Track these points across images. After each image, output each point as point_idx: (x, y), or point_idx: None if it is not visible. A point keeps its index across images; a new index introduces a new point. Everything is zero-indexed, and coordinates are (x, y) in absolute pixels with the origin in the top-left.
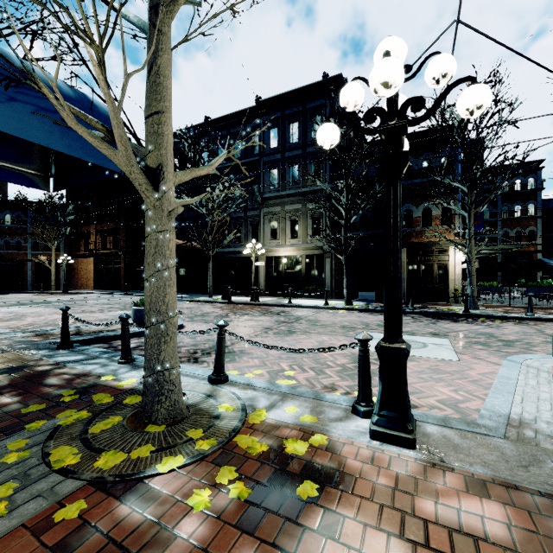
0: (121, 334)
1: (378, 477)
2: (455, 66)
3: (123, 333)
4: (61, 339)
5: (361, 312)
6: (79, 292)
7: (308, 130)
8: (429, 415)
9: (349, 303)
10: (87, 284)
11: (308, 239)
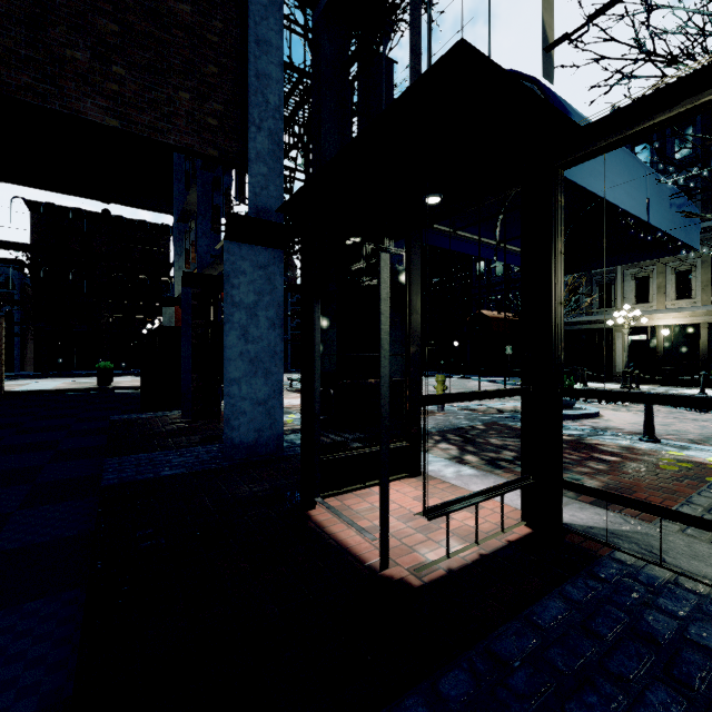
0: (645, 413)
1: None
2: None
3: (649, 412)
4: None
5: None
6: None
7: (711, 133)
8: None
9: None
10: None
11: None
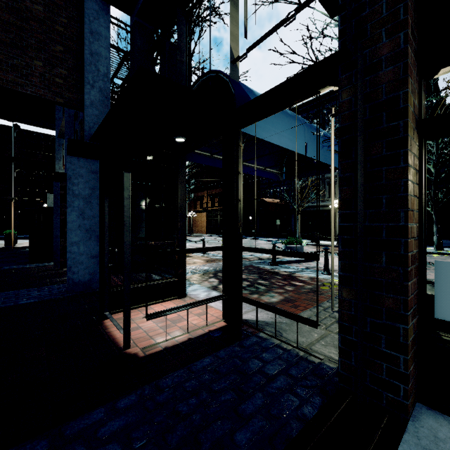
0: (324, 258)
1: None
2: None
3: (326, 258)
4: (273, 260)
5: None
6: (200, 235)
7: None
8: None
9: (440, 249)
10: (201, 230)
11: None
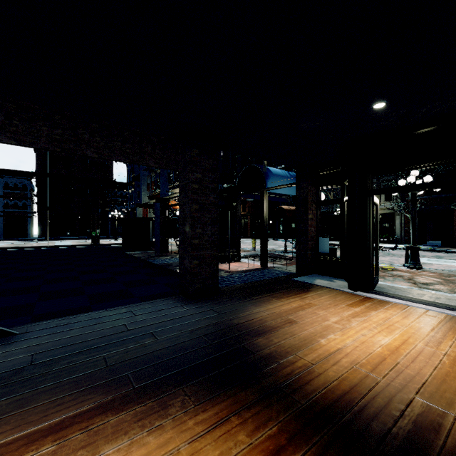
0: None
1: (407, 271)
2: (431, 179)
3: None
4: (285, 250)
5: (423, 251)
6: None
7: None
8: (429, 268)
9: None
10: None
11: (381, 203)
